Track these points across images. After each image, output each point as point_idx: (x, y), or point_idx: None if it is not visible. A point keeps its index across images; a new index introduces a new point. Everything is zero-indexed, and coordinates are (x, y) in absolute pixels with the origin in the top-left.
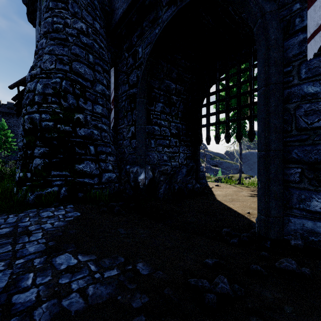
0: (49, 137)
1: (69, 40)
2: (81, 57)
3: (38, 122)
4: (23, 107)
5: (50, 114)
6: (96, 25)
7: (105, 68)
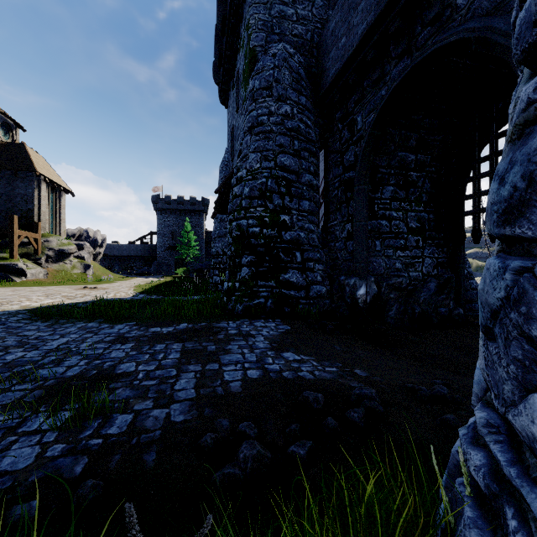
0: (256, 244)
1: (273, 131)
2: (286, 147)
3: (245, 229)
4: (230, 213)
5: (257, 219)
6: (301, 100)
7: (312, 152)
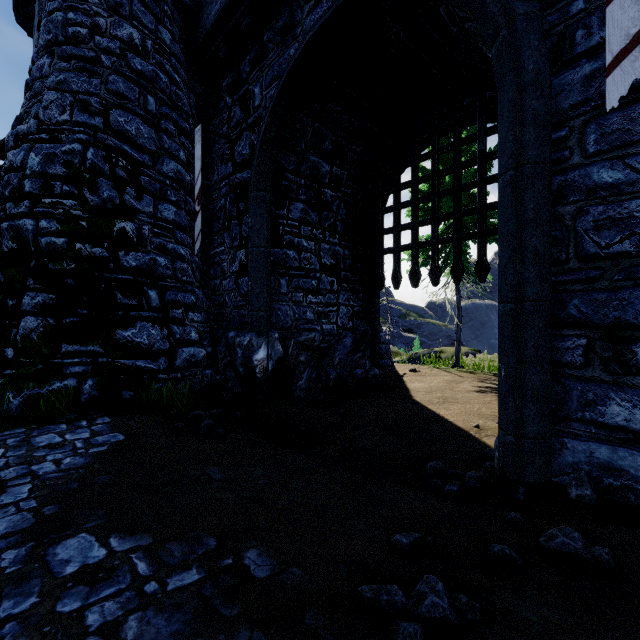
0: (58, 271)
1: (103, 62)
2: (130, 100)
3: (32, 237)
4: None
5: (60, 220)
6: (162, 34)
7: (183, 127)
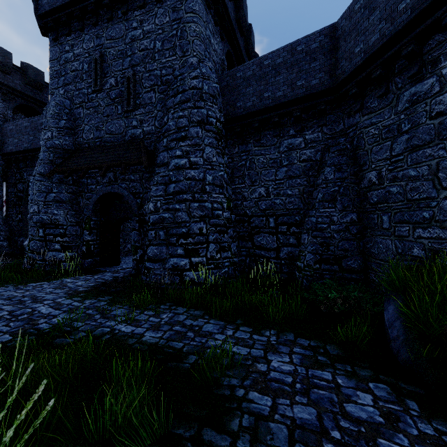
0: None
1: None
2: None
3: None
4: None
5: None
6: None
7: None
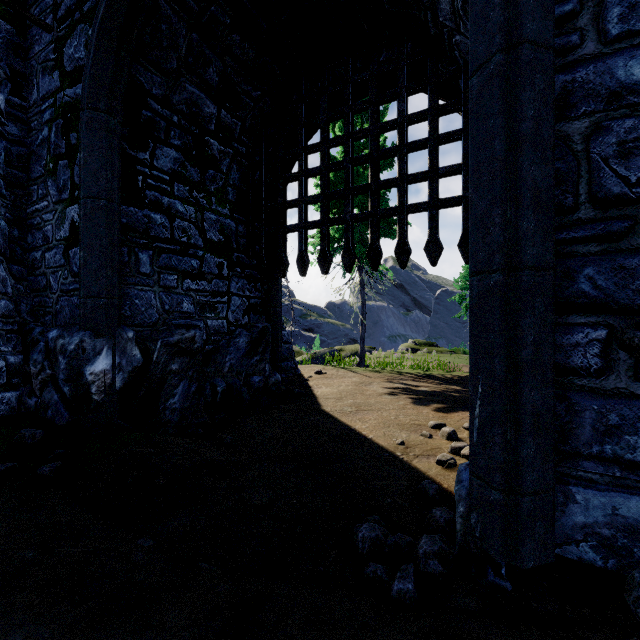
0: None
1: None
2: None
3: None
4: None
5: None
6: None
7: None
